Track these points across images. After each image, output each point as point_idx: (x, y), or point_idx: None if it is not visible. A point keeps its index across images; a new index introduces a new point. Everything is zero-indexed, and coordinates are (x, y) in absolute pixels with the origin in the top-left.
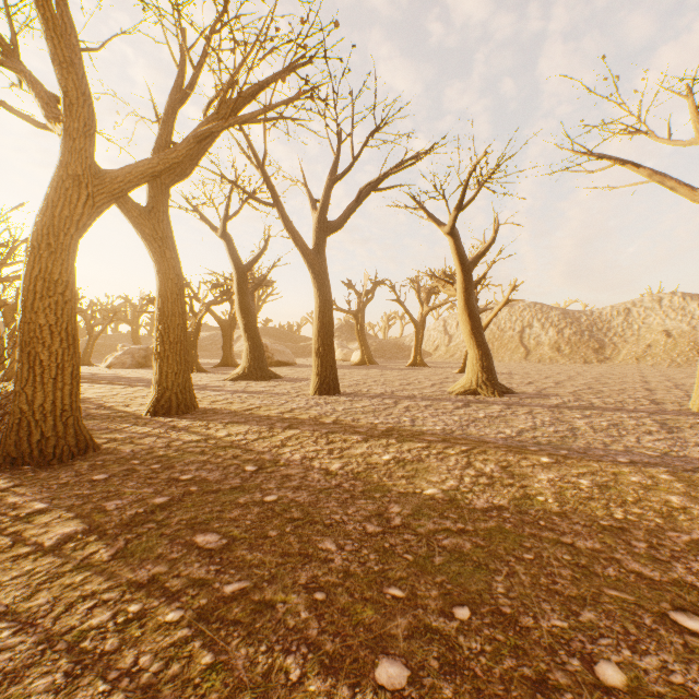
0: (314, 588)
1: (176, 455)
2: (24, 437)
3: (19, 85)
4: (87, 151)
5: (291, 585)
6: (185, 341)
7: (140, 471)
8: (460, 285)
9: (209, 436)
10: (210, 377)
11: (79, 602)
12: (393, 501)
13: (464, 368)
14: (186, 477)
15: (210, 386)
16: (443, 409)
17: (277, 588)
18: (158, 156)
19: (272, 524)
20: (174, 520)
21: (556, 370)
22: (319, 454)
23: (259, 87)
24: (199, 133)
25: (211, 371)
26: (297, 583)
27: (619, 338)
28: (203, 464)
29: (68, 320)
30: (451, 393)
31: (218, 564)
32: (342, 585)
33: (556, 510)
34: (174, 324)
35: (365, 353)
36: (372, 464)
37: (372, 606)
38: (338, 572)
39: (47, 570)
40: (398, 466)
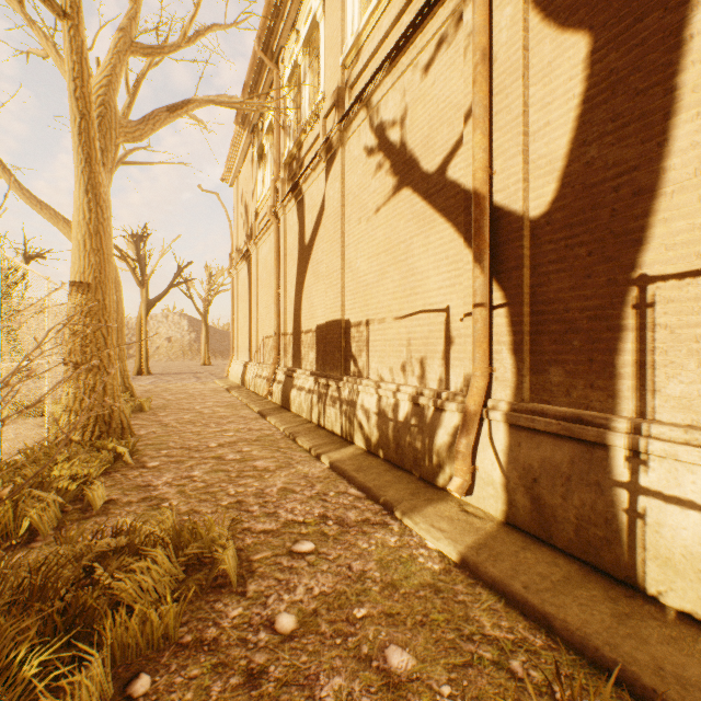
0: None
1: None
2: None
3: None
4: None
5: None
6: None
7: None
8: None
9: None
10: None
11: None
12: None
13: None
14: None
15: None
16: None
17: None
18: None
19: None
20: None
21: None
22: None
23: None
24: None
25: None
26: None
27: None
28: None
29: None
30: None
31: None
32: None
33: None
34: None
35: None
36: None
37: None
38: None
39: None
40: None
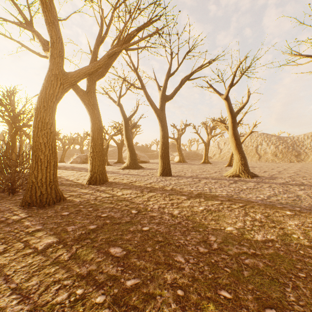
0: (176, 287)
1: (99, 204)
2: (33, 193)
3: (33, 39)
4: (60, 63)
5: (163, 284)
6: (102, 151)
7: (83, 211)
8: (230, 124)
9: (113, 195)
10: (112, 167)
11: (51, 285)
12: (210, 234)
13: (229, 164)
14: (104, 215)
15: (113, 171)
16: (224, 184)
17: (155, 285)
18: (91, 65)
19: (148, 244)
20: (99, 238)
21: (276, 166)
22: (166, 206)
23: (136, 31)
24: (109, 53)
25: (113, 165)
26: (166, 283)
27: (308, 150)
28: (112, 209)
29: (52, 140)
30: (226, 176)
31: (122, 266)
32: (192, 286)
33: (307, 244)
34: (98, 143)
35: (181, 157)
36: (194, 212)
37: (213, 303)
38: (188, 277)
39: (38, 264)
40: (208, 213)
